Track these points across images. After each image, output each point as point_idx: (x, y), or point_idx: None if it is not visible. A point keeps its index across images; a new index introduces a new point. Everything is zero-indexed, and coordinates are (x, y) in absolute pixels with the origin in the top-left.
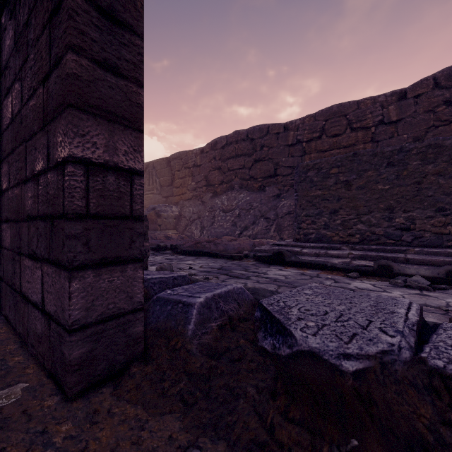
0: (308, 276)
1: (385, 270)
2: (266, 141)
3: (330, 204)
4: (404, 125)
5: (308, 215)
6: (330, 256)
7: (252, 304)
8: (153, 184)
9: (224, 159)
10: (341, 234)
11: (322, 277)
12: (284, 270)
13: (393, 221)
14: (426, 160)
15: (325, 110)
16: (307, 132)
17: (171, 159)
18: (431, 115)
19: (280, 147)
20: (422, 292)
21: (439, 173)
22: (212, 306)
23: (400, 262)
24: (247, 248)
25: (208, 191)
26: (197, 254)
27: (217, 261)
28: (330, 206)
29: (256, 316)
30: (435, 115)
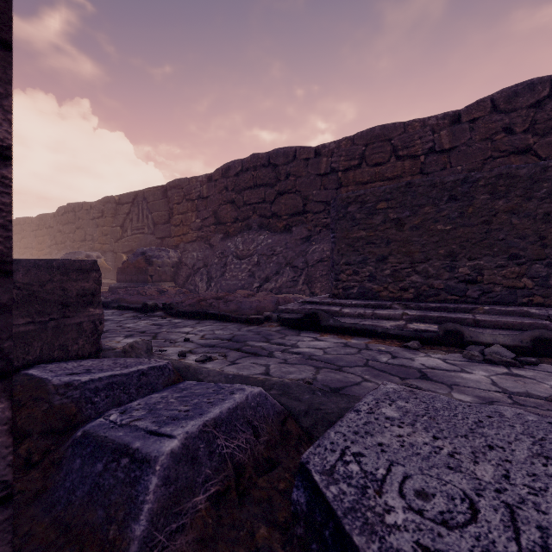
0: (354, 348)
1: (454, 338)
2: (293, 168)
3: (377, 249)
4: (458, 154)
5: (348, 262)
6: (378, 317)
7: (280, 420)
8: (144, 221)
9: (239, 190)
10: (391, 287)
11: (373, 350)
12: (321, 340)
13: (455, 271)
14: (497, 194)
15: (366, 132)
16: (344, 159)
17: (169, 189)
18: (488, 144)
19: (310, 177)
20: (510, 369)
21: (512, 210)
22: (199, 451)
23: (468, 325)
24: (269, 307)
25: (218, 230)
26: (199, 317)
27: (228, 327)
28: (377, 251)
29: (294, 500)
30: (493, 144)
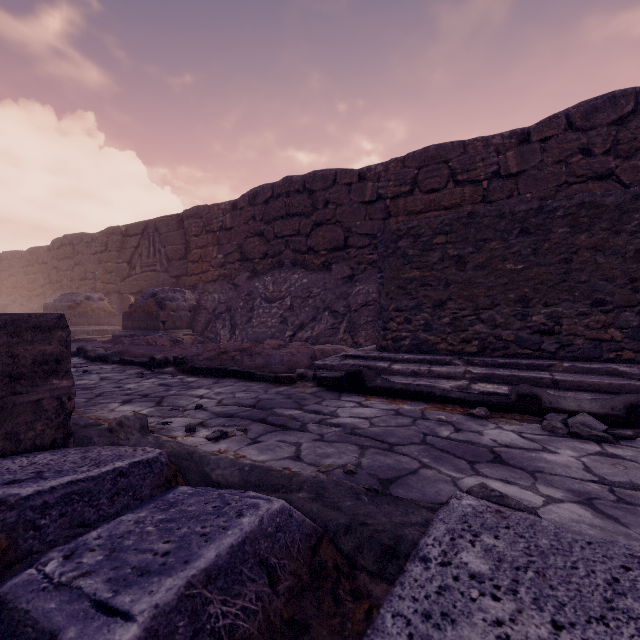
0: (407, 418)
1: (530, 403)
2: (332, 195)
3: (434, 292)
4: (527, 180)
5: (399, 308)
6: (436, 375)
7: (310, 546)
8: (155, 256)
9: (269, 219)
10: (450, 339)
11: (431, 420)
12: (367, 406)
13: (528, 320)
14: (578, 227)
15: (419, 153)
16: (393, 184)
17: (185, 218)
18: (563, 167)
19: (353, 205)
20: (603, 447)
21: (597, 247)
22: (175, 635)
23: (544, 386)
24: (303, 362)
25: (244, 268)
26: (218, 374)
27: (252, 388)
28: (434, 295)
29: None
30: (568, 168)
